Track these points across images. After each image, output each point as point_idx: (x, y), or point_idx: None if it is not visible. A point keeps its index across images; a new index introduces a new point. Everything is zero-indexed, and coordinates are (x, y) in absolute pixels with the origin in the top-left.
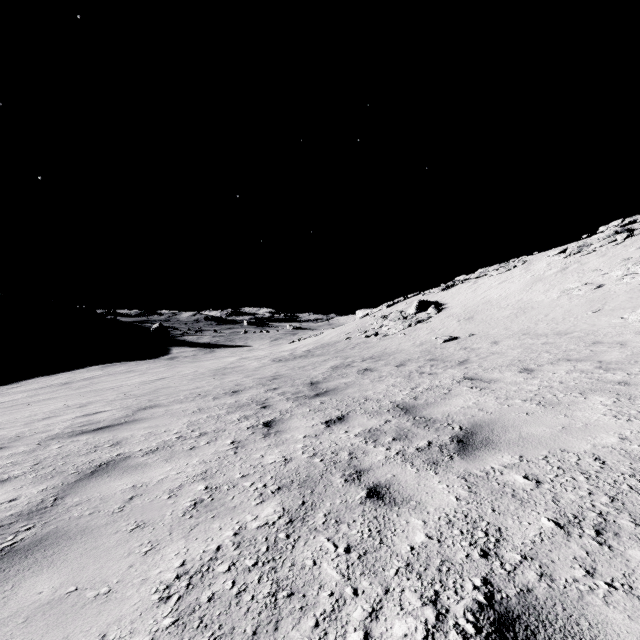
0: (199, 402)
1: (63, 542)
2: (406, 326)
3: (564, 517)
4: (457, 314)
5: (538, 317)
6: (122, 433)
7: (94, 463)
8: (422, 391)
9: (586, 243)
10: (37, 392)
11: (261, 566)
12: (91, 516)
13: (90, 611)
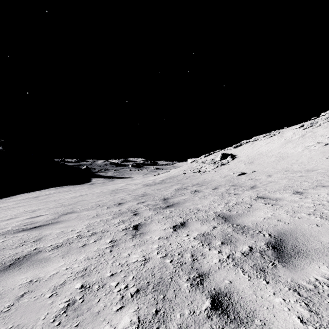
0: (98, 210)
1: None
2: (215, 167)
3: None
4: (243, 160)
5: (292, 161)
6: (45, 231)
7: (16, 256)
8: (233, 205)
9: (315, 121)
10: (20, 201)
11: None
12: None
13: None
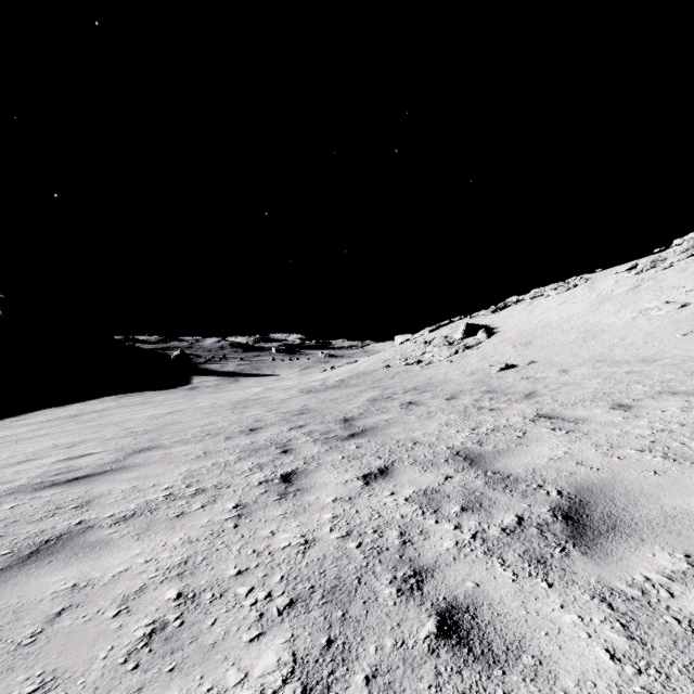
0: (207, 443)
1: None
2: (453, 353)
3: None
4: (512, 339)
5: (612, 341)
6: (99, 487)
7: (41, 537)
8: (487, 433)
9: (660, 257)
10: (42, 425)
11: None
12: None
13: None
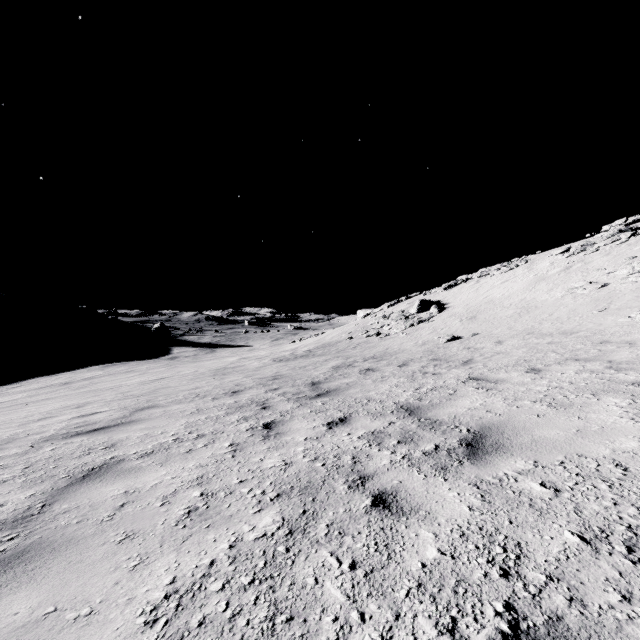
0: (198, 403)
1: (46, 554)
2: (408, 326)
3: (589, 531)
4: (459, 314)
5: (542, 316)
6: (118, 435)
7: (87, 467)
8: (426, 392)
9: (590, 242)
10: (37, 392)
11: (258, 584)
12: (79, 525)
13: (68, 636)
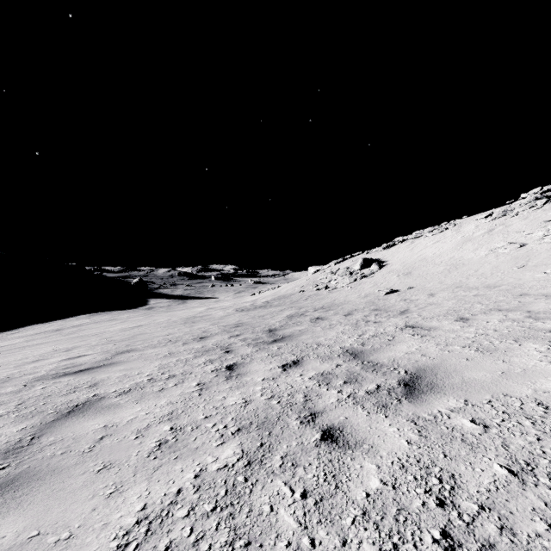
0: (170, 347)
1: (33, 482)
2: (352, 280)
3: (516, 464)
4: (397, 270)
5: (469, 272)
6: (100, 375)
7: (72, 403)
8: (368, 338)
9: (510, 208)
10: (33, 337)
11: (219, 511)
12: (62, 456)
13: None
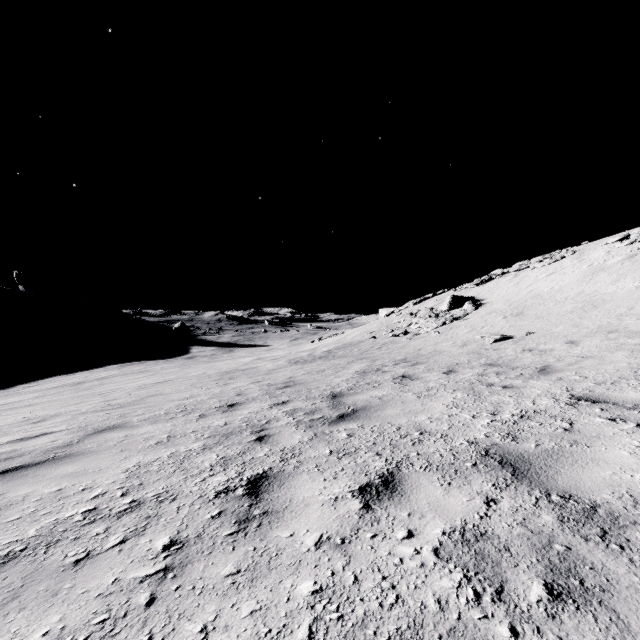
0: (177, 422)
1: None
2: (440, 324)
3: None
4: (501, 310)
5: (618, 311)
6: (19, 488)
7: None
8: (515, 420)
9: None
10: (47, 392)
11: None
12: None
13: None
